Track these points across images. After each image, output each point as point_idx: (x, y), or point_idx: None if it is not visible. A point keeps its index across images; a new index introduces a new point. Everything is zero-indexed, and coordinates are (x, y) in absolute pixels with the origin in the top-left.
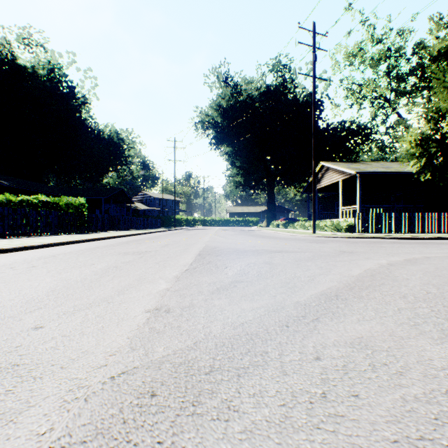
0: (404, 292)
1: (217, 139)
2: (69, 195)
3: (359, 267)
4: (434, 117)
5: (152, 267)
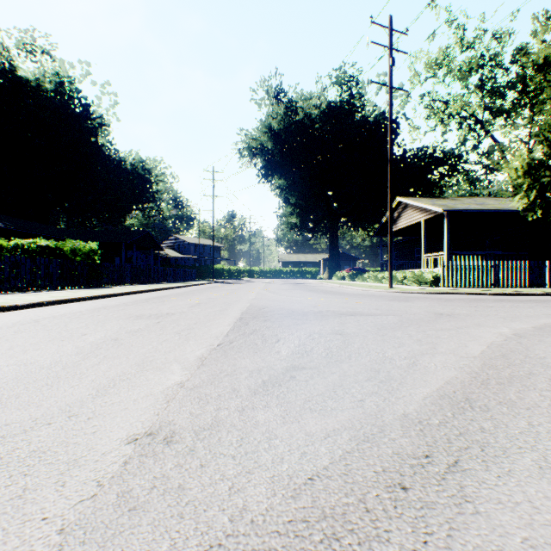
0: None
1: (266, 169)
2: (81, 240)
3: (476, 341)
4: (547, 137)
5: (168, 339)
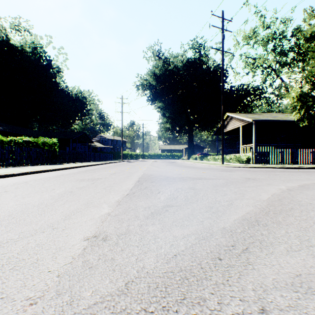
0: (314, 217)
1: (152, 97)
2: (47, 137)
3: (266, 192)
4: (311, 79)
5: (99, 191)
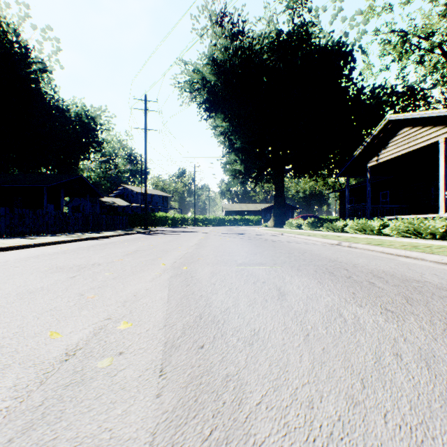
0: None
1: (209, 103)
2: None
3: None
4: None
5: None
